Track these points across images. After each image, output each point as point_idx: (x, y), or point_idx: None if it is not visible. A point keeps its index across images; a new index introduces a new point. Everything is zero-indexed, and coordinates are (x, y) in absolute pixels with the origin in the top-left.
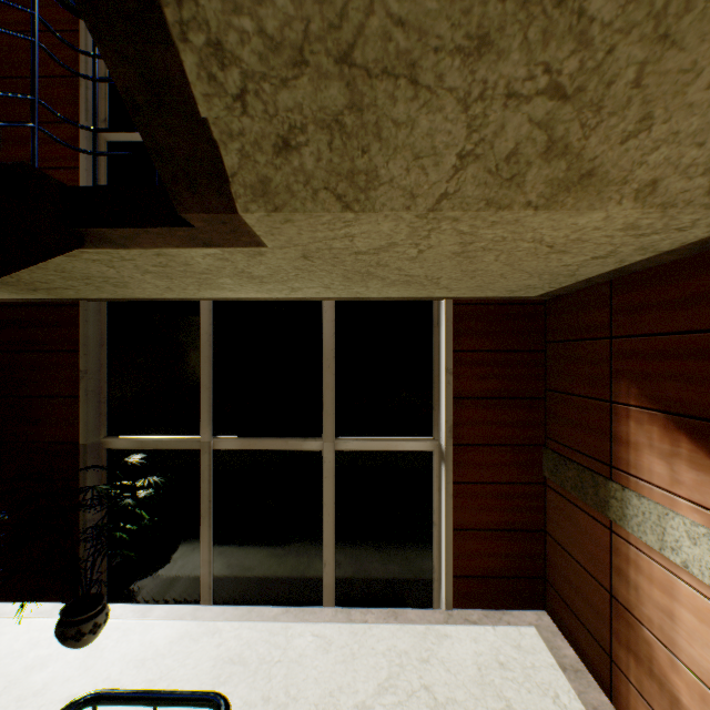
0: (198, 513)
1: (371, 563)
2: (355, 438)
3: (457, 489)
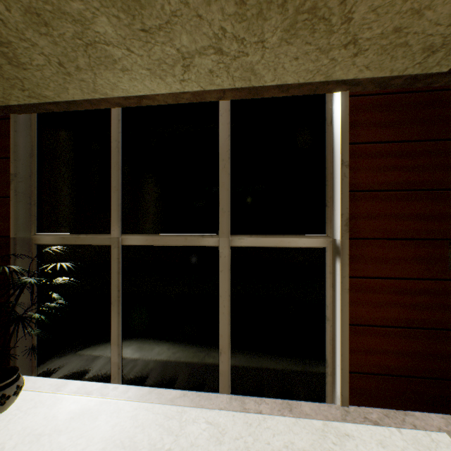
0: (109, 301)
1: (264, 354)
2: (249, 235)
3: (353, 284)
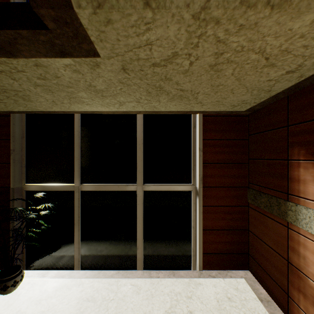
0: (73, 223)
1: (161, 247)
2: (153, 184)
3: (204, 209)
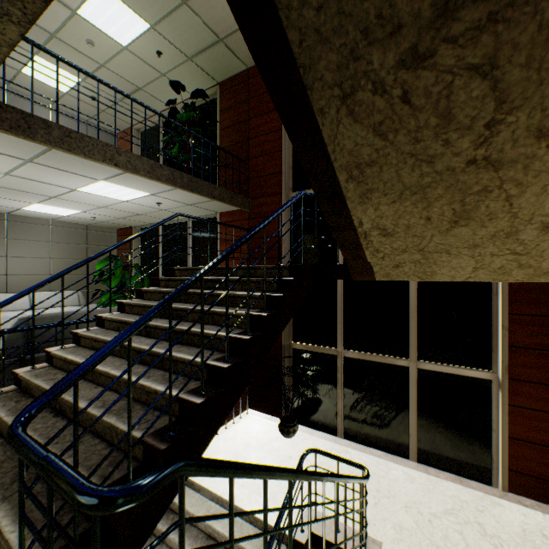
0: (335, 388)
1: (442, 443)
2: (431, 362)
3: (512, 410)
